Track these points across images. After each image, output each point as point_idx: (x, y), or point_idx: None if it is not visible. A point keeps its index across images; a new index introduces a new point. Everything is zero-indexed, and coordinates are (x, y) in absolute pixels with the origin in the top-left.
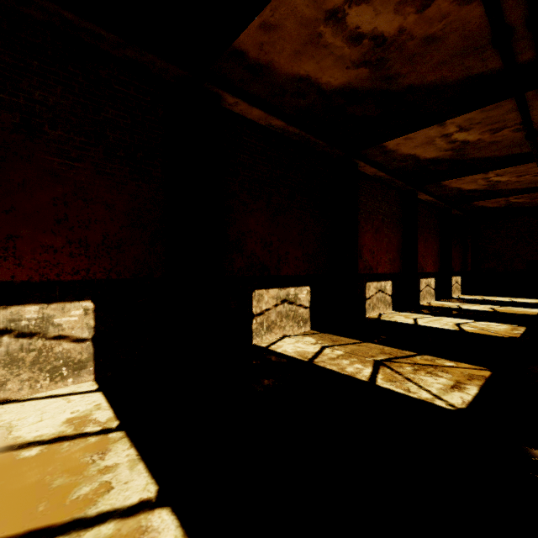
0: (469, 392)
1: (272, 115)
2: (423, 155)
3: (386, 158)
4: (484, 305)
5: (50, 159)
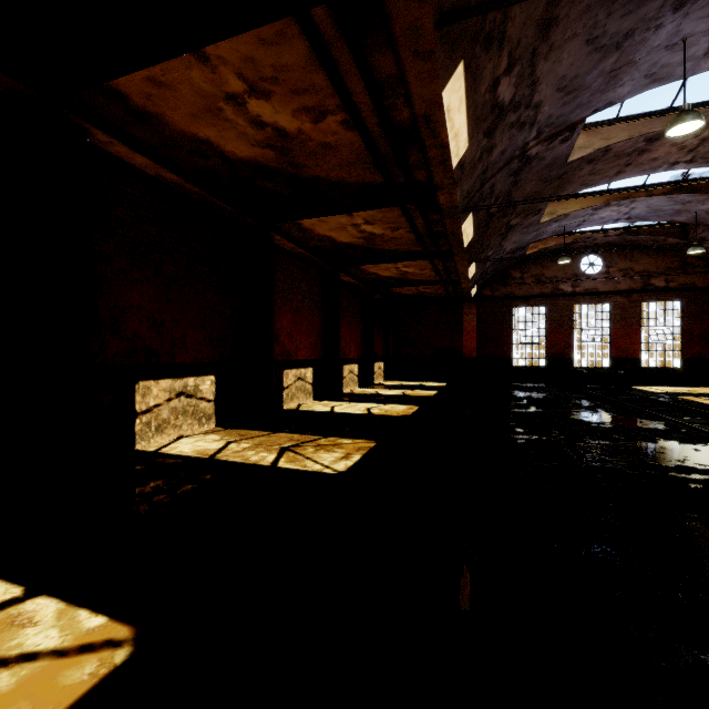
0: (353, 459)
1: (164, 167)
2: (339, 239)
3: (303, 235)
4: (398, 390)
5: None
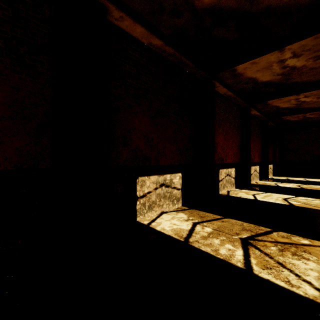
0: None
1: (153, 33)
2: (260, 79)
3: (234, 80)
4: (292, 183)
5: None
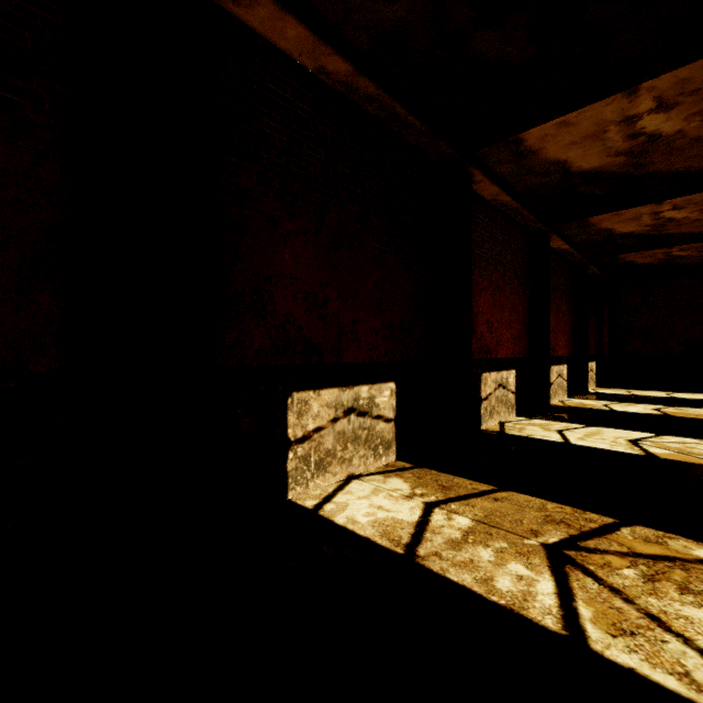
0: None
1: (327, 42)
2: (577, 164)
3: (517, 167)
4: (642, 405)
5: None
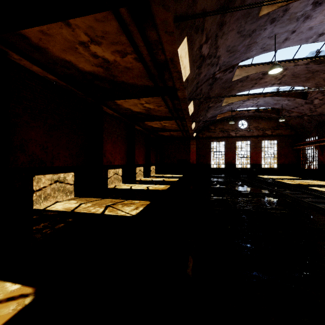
0: (139, 209)
1: (48, 72)
2: (134, 109)
3: (117, 107)
4: (161, 178)
5: None
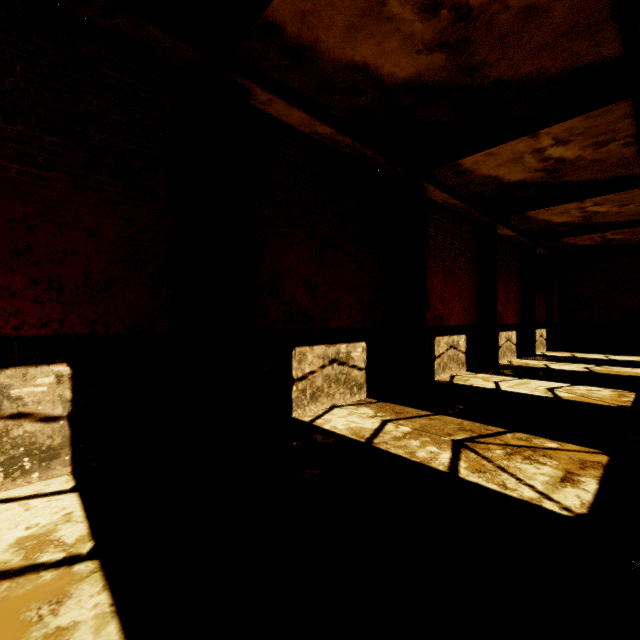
0: (586, 487)
1: (318, 119)
2: (507, 177)
3: (461, 180)
4: (577, 364)
5: (4, 164)
